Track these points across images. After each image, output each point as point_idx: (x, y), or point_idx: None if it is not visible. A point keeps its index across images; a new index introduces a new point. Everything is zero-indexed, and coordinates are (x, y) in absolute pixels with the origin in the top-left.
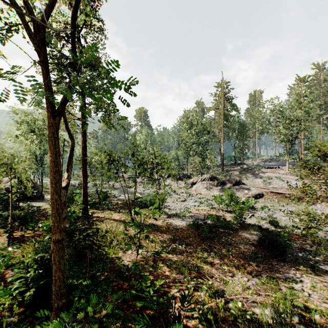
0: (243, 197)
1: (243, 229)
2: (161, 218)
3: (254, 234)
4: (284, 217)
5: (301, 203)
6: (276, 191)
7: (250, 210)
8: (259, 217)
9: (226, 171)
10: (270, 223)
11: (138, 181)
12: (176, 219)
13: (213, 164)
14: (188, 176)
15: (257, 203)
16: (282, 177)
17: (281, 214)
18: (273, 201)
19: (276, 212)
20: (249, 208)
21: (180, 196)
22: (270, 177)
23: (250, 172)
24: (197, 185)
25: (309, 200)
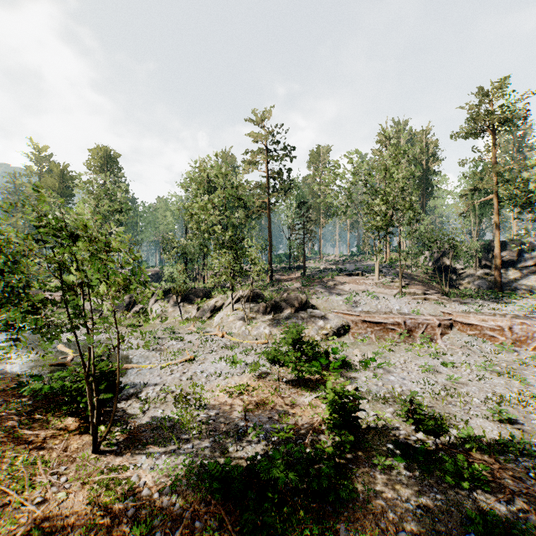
0: (316, 335)
1: (360, 461)
2: (100, 460)
3: (399, 480)
4: (413, 385)
5: (413, 339)
6: (372, 319)
7: (343, 372)
8: (369, 392)
9: (277, 281)
10: (426, 432)
11: (87, 308)
12: (157, 451)
13: (259, 269)
14: (206, 292)
15: (345, 348)
16: (372, 291)
17: (403, 376)
18: (370, 340)
19: (391, 370)
20: (339, 366)
21: (185, 342)
22: (355, 292)
23: (320, 283)
24: (223, 314)
25: (424, 333)
